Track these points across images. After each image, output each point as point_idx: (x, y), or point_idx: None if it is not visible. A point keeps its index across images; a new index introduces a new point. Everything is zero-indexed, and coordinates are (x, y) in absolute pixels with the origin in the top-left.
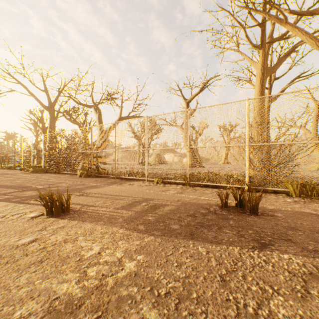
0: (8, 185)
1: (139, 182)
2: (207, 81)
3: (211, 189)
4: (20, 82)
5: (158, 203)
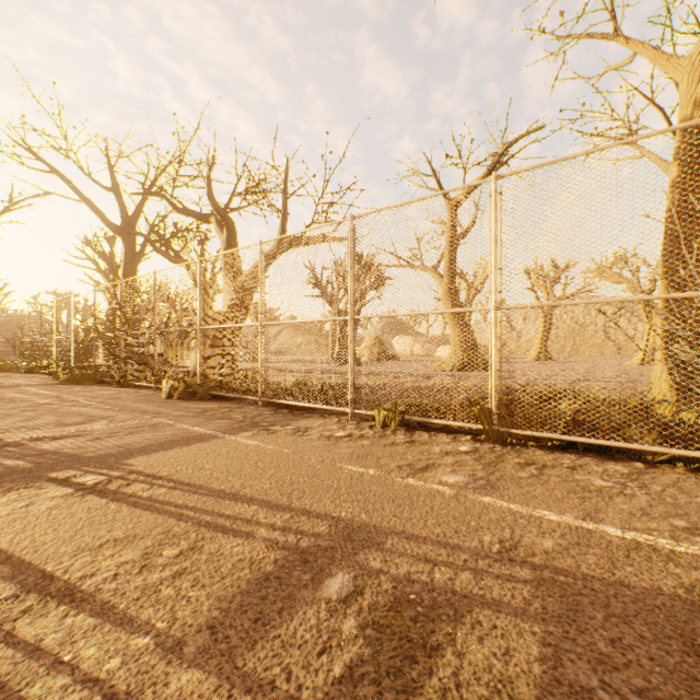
0: None
1: (327, 419)
2: (508, 147)
3: (597, 464)
4: (55, 171)
5: (412, 575)
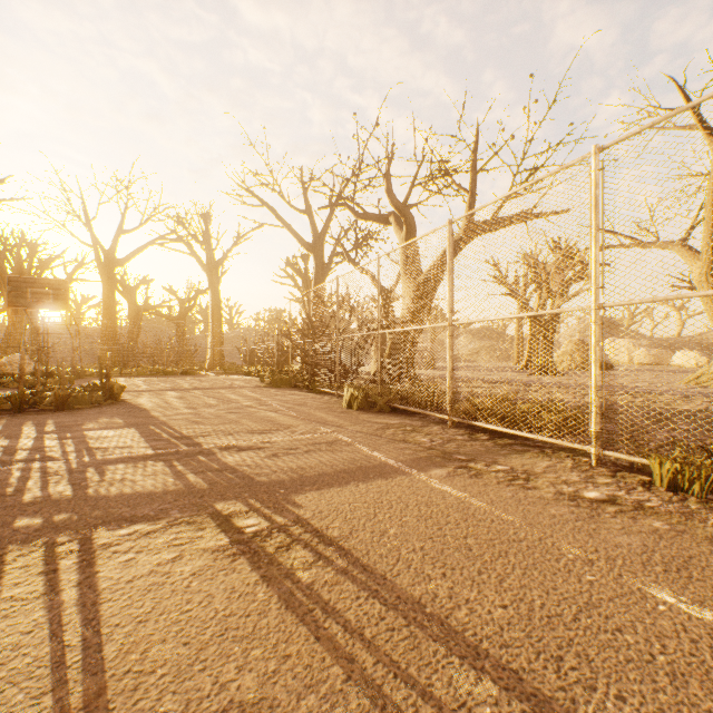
0: (169, 423)
1: (553, 459)
2: None
3: None
4: (265, 204)
5: None
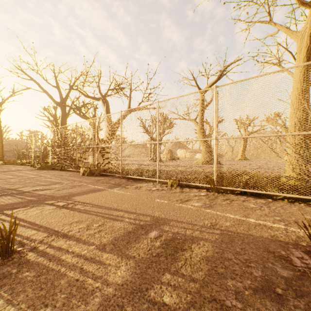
0: None
1: (148, 183)
2: (226, 68)
3: (253, 200)
4: (32, 79)
5: (179, 232)
